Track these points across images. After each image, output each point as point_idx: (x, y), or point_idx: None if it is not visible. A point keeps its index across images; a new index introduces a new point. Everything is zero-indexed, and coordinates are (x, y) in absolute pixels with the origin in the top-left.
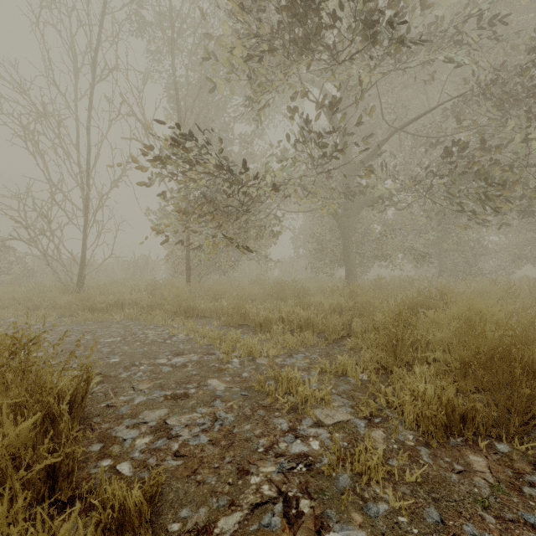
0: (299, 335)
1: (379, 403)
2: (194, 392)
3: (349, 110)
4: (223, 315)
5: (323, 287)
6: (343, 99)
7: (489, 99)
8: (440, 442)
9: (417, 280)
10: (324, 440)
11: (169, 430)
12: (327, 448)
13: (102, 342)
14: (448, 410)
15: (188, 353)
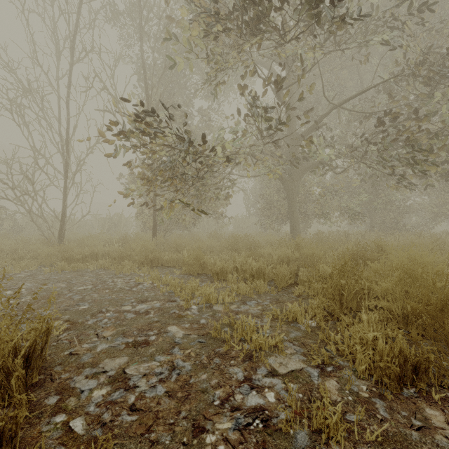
0: (251, 283)
1: (330, 350)
2: (154, 339)
3: (294, 88)
4: (184, 265)
5: (272, 240)
6: (289, 78)
7: (417, 75)
8: (393, 393)
9: (352, 234)
10: (279, 391)
11: (127, 380)
12: (282, 400)
13: (75, 290)
14: (400, 361)
15: (151, 300)
